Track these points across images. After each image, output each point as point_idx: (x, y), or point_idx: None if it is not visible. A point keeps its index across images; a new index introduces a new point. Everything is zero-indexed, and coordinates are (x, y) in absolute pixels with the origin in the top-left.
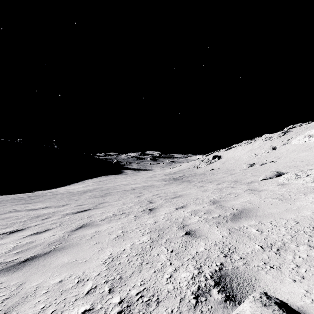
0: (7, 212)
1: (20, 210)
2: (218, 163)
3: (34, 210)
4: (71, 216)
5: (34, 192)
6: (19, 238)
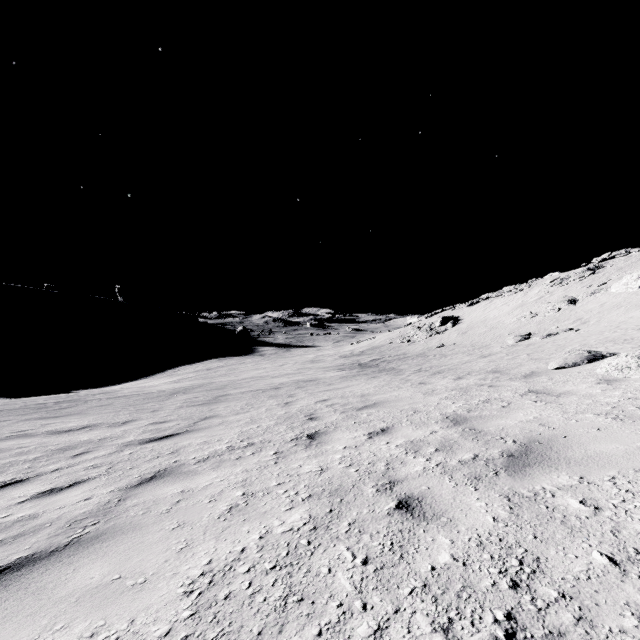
0: (3, 438)
1: (33, 432)
2: (453, 332)
3: (60, 433)
4: (137, 449)
5: (75, 391)
6: (9, 504)
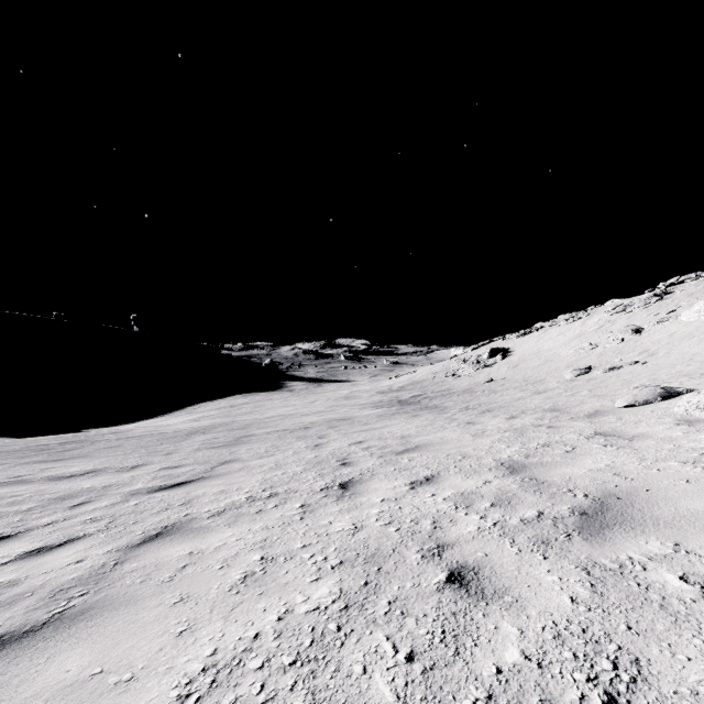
0: None
1: (30, 478)
2: (503, 365)
3: (61, 479)
4: (144, 499)
5: (85, 430)
6: None
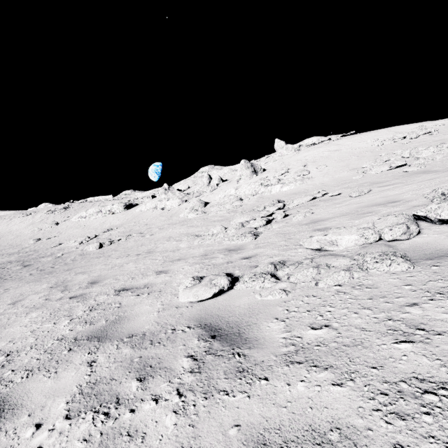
0: None
1: None
2: None
3: None
4: None
5: None
6: None
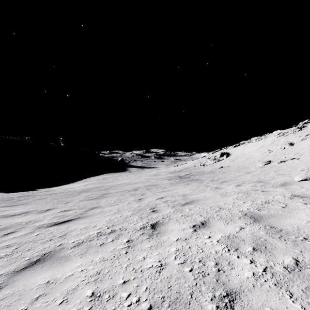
0: None
1: None
2: (227, 160)
3: (8, 217)
4: (42, 231)
5: (37, 189)
6: None
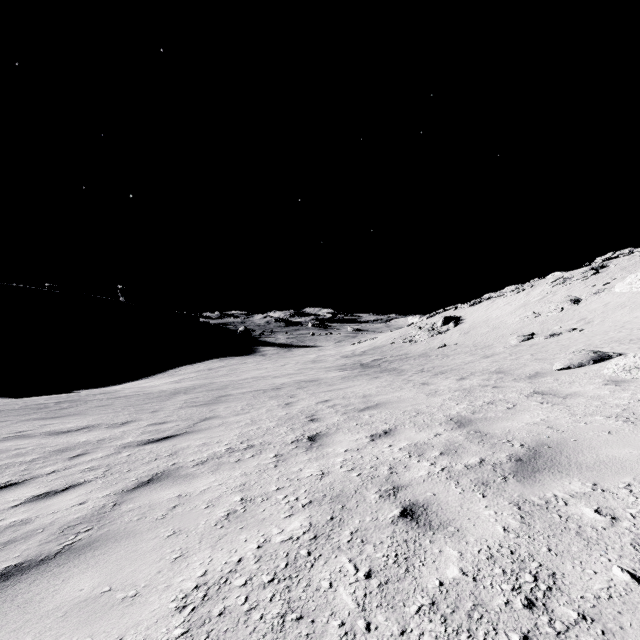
0: (1, 439)
1: (31, 433)
2: (455, 332)
3: (59, 434)
4: (135, 451)
5: (76, 391)
6: (2, 508)
